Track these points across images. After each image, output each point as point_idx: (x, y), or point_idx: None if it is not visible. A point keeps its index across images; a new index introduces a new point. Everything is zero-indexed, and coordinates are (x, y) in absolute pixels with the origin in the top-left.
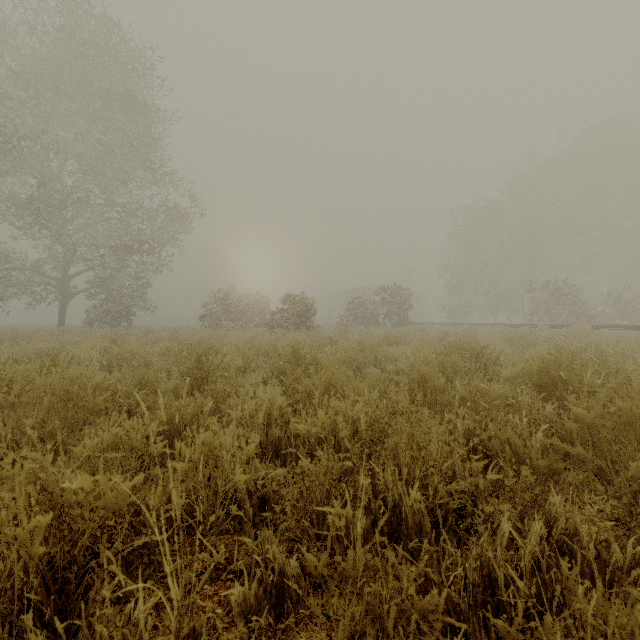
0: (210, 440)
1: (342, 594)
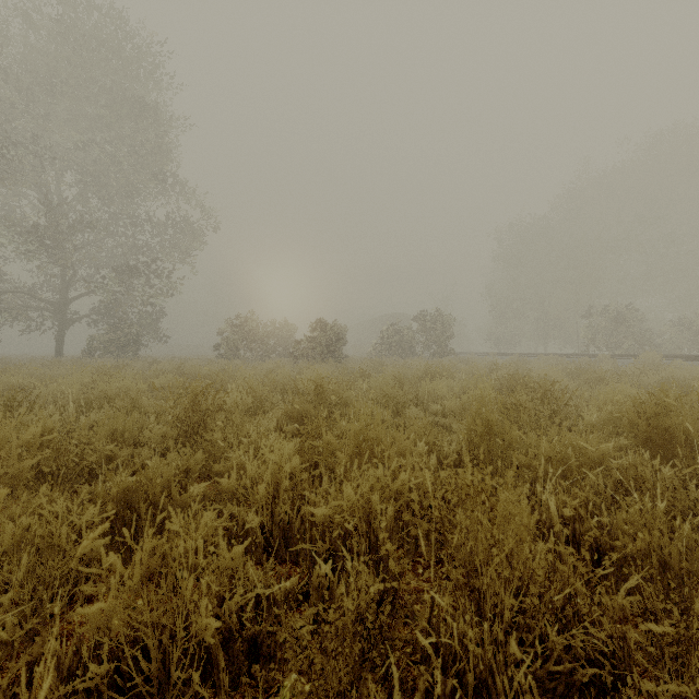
0: (164, 548)
1: None
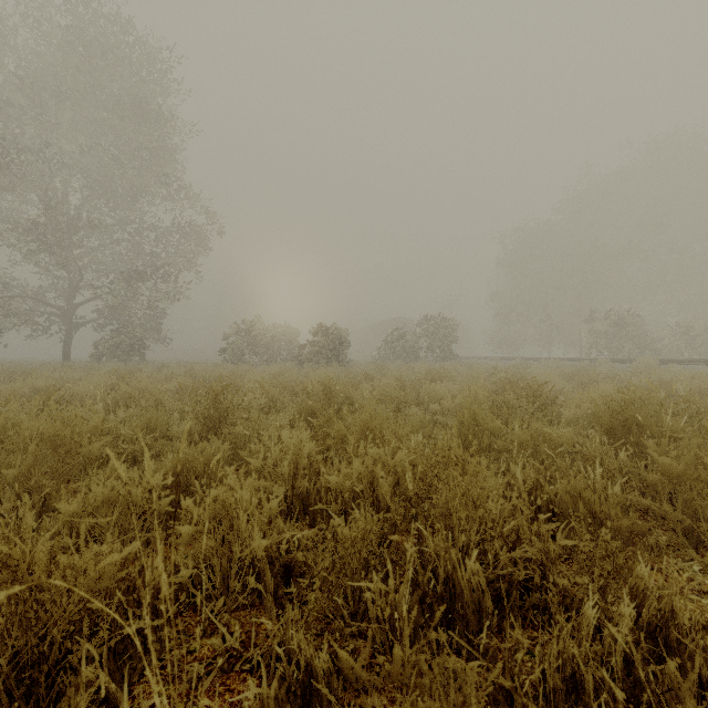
0: (223, 496)
1: (384, 690)
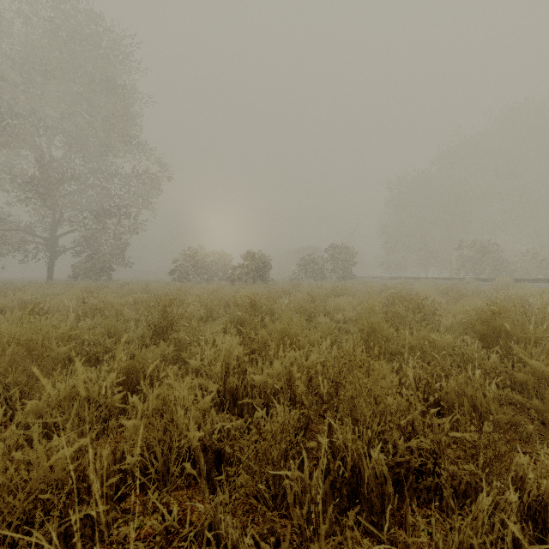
0: (165, 394)
1: None
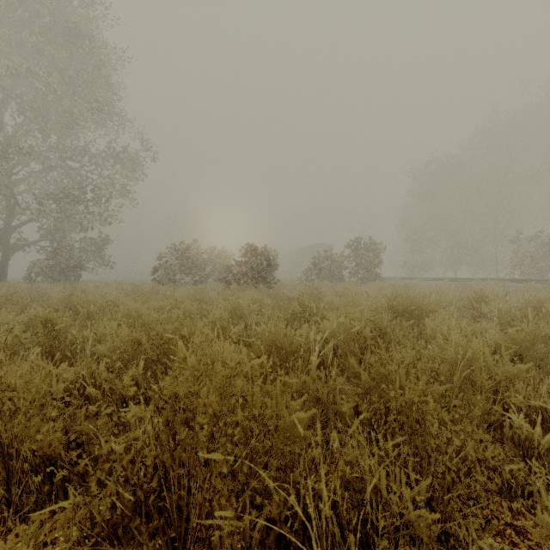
0: None
1: None
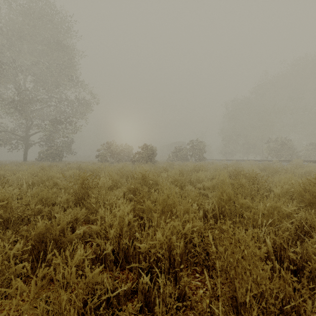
0: (51, 274)
1: None
